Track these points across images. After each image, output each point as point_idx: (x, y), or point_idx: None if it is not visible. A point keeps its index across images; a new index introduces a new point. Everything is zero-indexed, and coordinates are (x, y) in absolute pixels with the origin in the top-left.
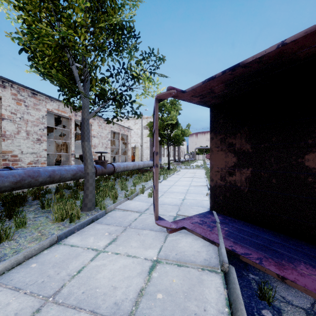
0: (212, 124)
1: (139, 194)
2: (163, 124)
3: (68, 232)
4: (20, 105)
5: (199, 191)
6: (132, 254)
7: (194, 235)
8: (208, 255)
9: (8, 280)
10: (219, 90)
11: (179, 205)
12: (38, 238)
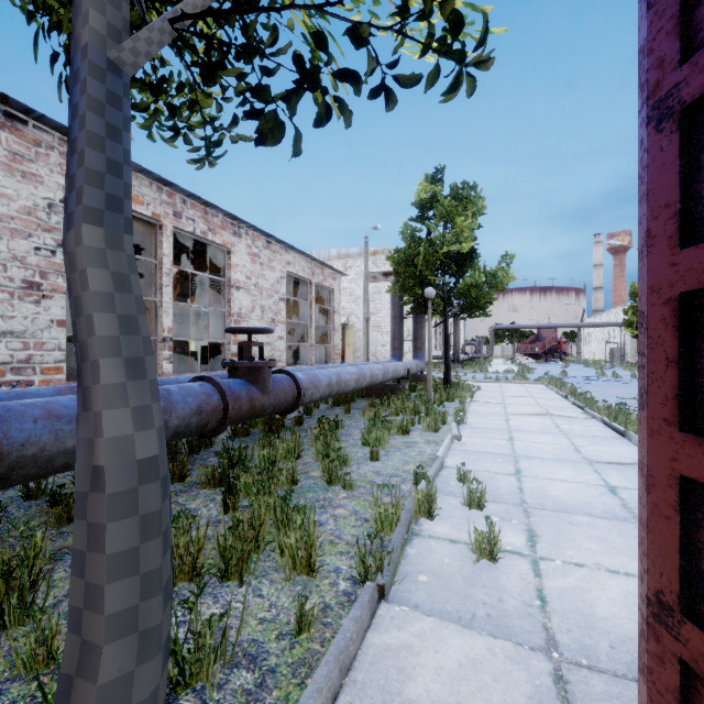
0: None
1: (416, 523)
2: (434, 255)
3: None
4: None
5: None
6: None
7: None
8: None
9: None
10: None
11: None
12: None
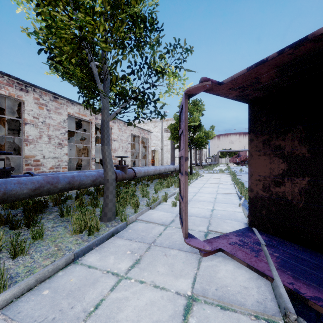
0: (251, 123)
1: (162, 202)
2: None
3: (86, 249)
4: (42, 110)
5: (228, 200)
6: (160, 284)
7: (235, 261)
8: (260, 294)
9: (15, 312)
10: (268, 79)
11: (208, 217)
12: (54, 254)
